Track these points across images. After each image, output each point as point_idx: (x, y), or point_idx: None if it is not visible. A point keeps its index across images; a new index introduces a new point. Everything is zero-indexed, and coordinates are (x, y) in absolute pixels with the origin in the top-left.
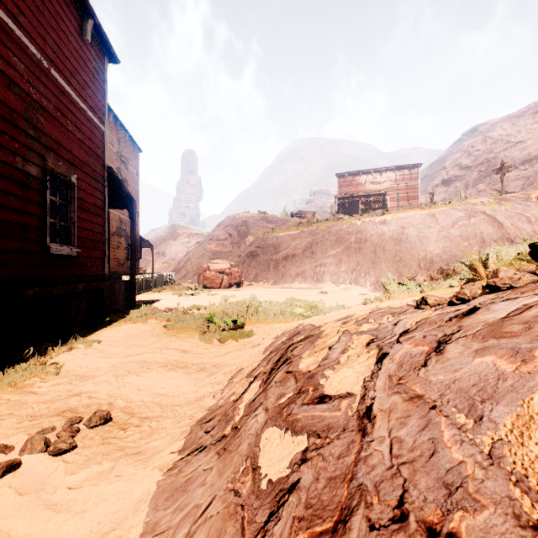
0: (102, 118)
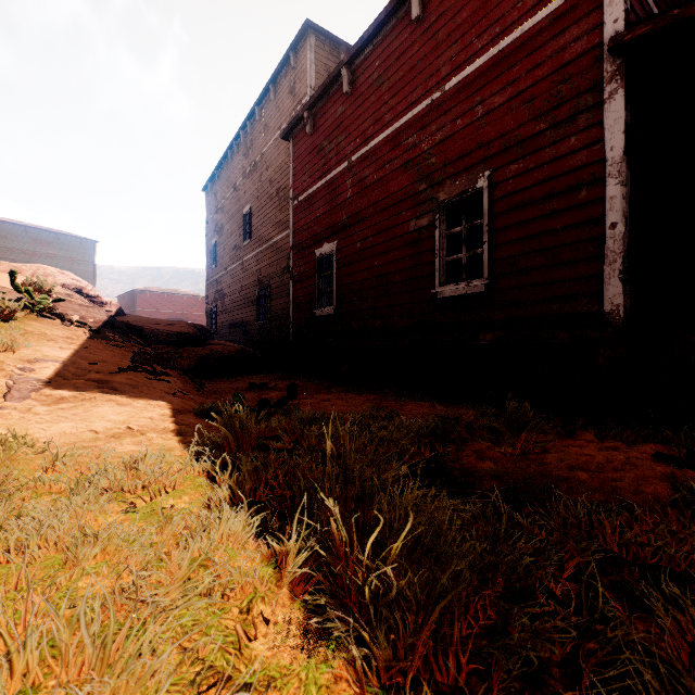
0: None
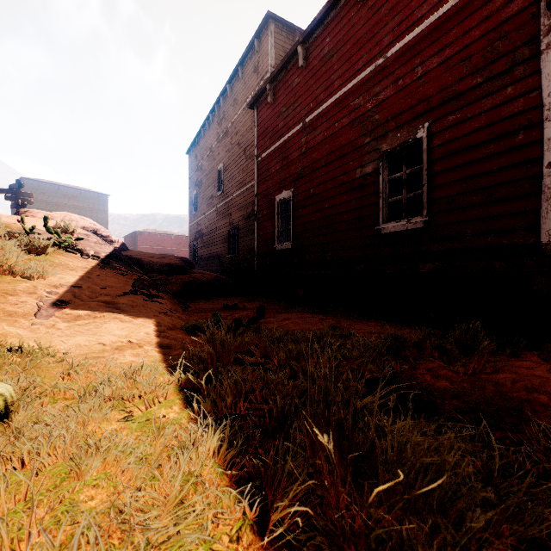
0: None
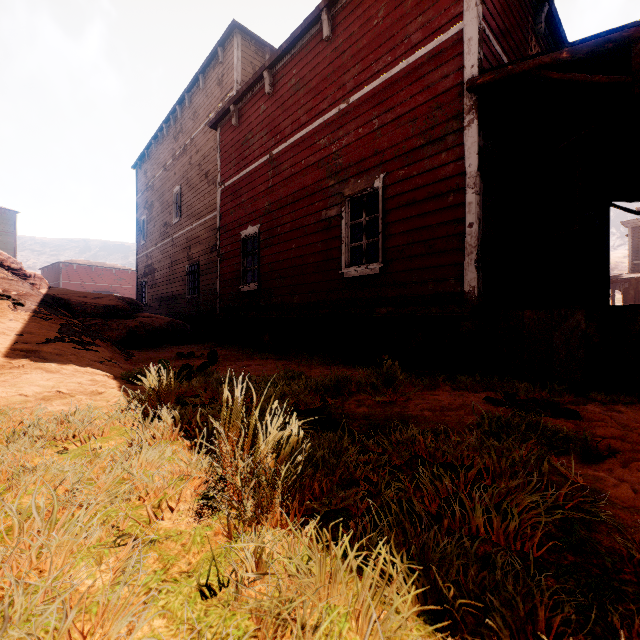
0: (454, 16)
